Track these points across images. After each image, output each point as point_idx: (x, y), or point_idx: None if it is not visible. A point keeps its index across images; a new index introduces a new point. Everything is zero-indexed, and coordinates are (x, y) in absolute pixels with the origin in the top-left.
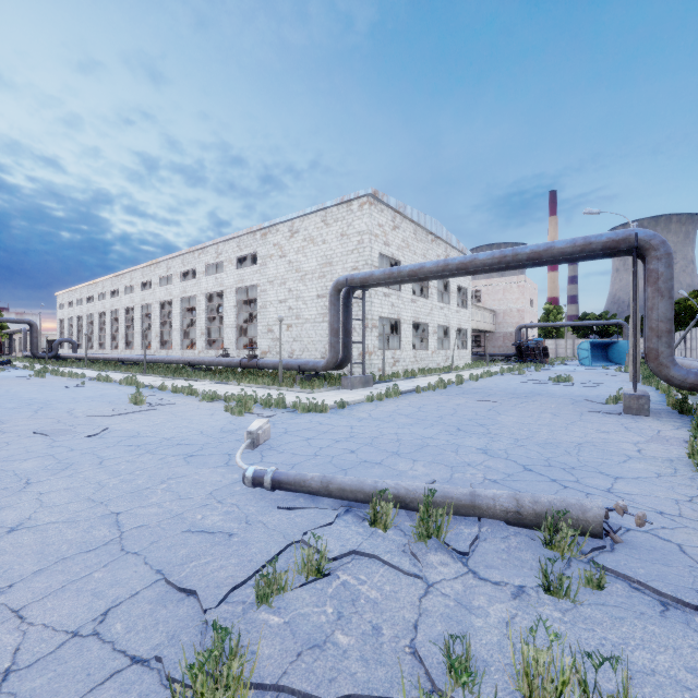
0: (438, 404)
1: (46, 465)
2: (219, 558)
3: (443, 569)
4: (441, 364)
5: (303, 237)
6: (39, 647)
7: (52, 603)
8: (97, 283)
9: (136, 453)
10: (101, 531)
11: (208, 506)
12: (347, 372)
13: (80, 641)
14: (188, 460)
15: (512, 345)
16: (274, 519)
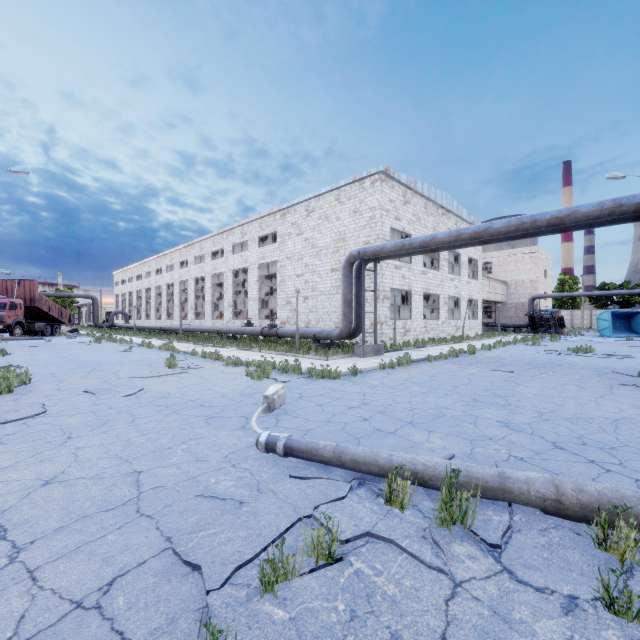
0: (451, 373)
1: (87, 421)
2: (227, 530)
3: (471, 565)
4: (451, 334)
5: (318, 215)
6: (43, 616)
7: (65, 566)
8: (144, 263)
9: (164, 412)
10: (122, 490)
11: (223, 470)
12: (359, 341)
13: (81, 615)
14: (208, 422)
15: (524, 315)
16: (285, 489)
